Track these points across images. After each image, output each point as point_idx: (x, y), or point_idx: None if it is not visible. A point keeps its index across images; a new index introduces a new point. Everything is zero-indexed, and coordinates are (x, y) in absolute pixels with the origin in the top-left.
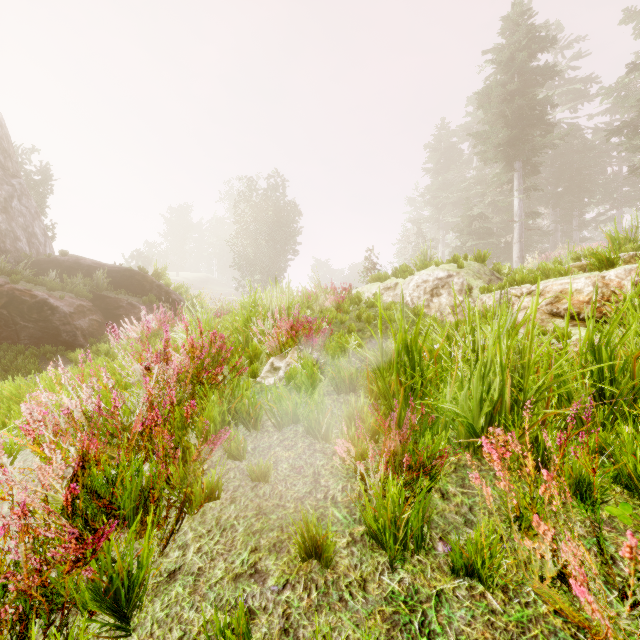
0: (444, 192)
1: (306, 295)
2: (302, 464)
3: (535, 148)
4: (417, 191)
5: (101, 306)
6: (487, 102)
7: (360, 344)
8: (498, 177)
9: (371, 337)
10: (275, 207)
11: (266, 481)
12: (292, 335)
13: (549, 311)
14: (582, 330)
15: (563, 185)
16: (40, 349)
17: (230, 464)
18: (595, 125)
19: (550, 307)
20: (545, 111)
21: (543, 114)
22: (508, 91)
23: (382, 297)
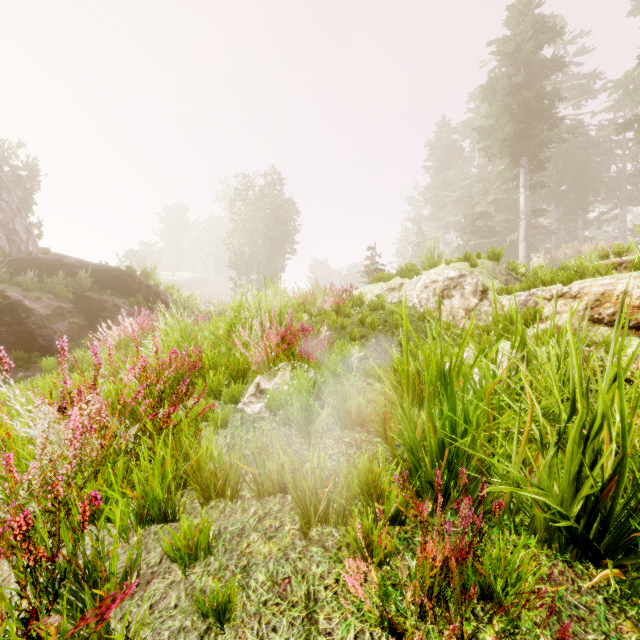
0: (445, 190)
1: (303, 297)
2: (289, 573)
3: (542, 143)
4: (416, 190)
5: (84, 308)
6: (492, 95)
7: (364, 354)
8: (503, 173)
9: (376, 345)
10: (272, 205)
11: (226, 620)
12: (283, 349)
13: (589, 317)
14: (637, 341)
15: (567, 183)
16: (11, 356)
17: (175, 572)
18: (599, 122)
19: (590, 312)
20: (553, 104)
21: (550, 107)
22: (514, 83)
23: (387, 299)
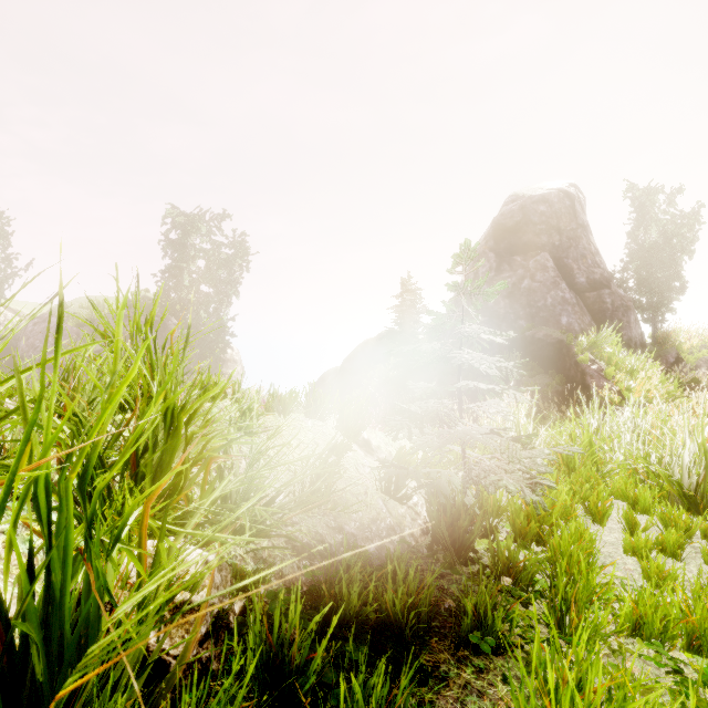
0: None
1: None
2: None
3: None
4: None
5: None
6: None
7: None
8: None
9: None
10: None
11: None
12: None
13: None
14: None
15: None
16: None
17: None
18: None
19: None
20: None
21: None
22: None
23: None
